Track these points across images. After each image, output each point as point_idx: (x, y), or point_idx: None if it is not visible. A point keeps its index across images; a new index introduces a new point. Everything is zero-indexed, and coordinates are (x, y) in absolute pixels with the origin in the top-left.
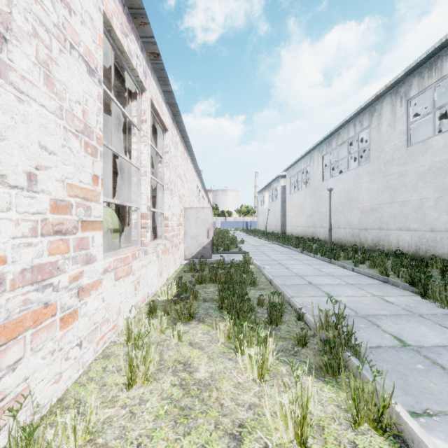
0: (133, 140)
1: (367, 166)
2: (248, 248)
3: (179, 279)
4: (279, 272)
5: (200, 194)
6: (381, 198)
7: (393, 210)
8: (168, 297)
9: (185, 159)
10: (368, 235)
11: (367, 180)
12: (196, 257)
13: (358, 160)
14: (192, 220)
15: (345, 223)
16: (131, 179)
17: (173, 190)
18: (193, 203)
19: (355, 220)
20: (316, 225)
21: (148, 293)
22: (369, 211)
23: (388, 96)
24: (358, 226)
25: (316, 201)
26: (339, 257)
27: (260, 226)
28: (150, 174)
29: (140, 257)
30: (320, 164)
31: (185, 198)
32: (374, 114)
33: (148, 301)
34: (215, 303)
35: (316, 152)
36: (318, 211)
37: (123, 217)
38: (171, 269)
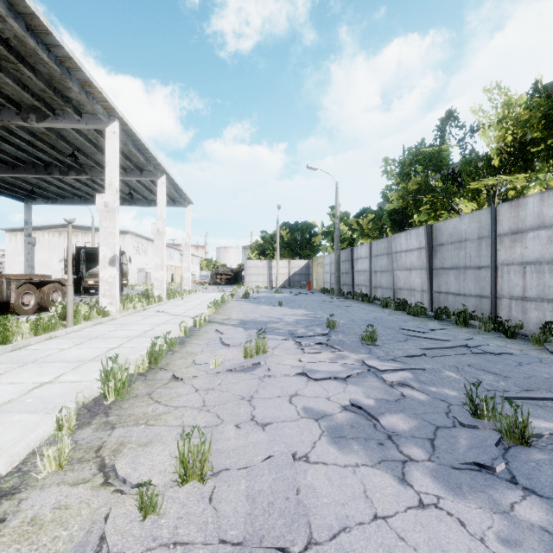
0: None
1: None
2: None
3: None
4: None
5: None
6: None
7: None
8: None
9: None
10: None
11: None
12: None
13: None
14: None
15: None
16: None
17: None
18: None
19: None
20: None
21: None
22: None
23: None
24: None
25: None
26: None
27: None
28: None
29: None
30: None
31: None
32: None
33: None
34: None
35: None
36: None
37: None
38: None
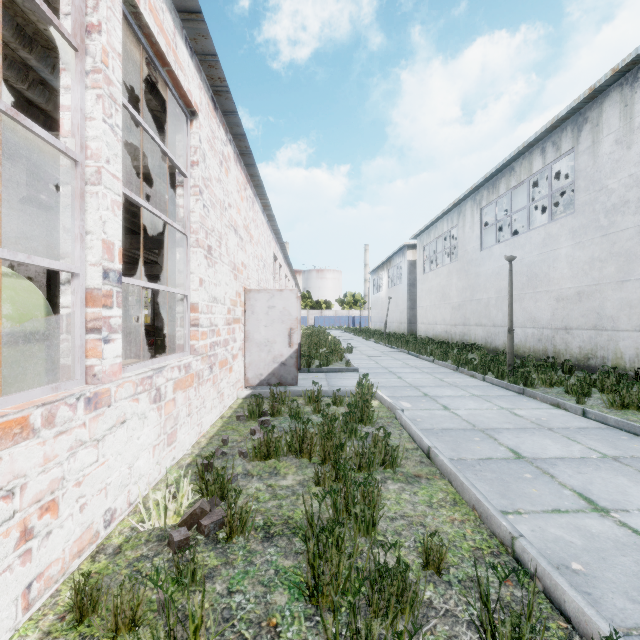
0: (63, 81)
1: (570, 219)
2: (360, 360)
3: (221, 442)
4: (434, 420)
5: (281, 272)
6: (600, 274)
7: (625, 295)
8: (168, 518)
9: (249, 200)
10: (571, 339)
11: (569, 244)
12: (267, 383)
13: (549, 211)
14: (261, 312)
15: (524, 319)
16: (160, 243)
17: (214, 250)
18: (267, 284)
19: (545, 313)
20: (468, 321)
21: (108, 513)
22: (574, 297)
23: (614, 90)
24: (551, 323)
25: (468, 283)
26: (534, 383)
27: (374, 323)
28: (120, 185)
29: (60, 424)
30: (476, 223)
31: (249, 272)
32: (585, 126)
33: (109, 536)
34: (295, 547)
35: (468, 204)
36: (472, 299)
37: (161, 309)
38: (207, 416)
